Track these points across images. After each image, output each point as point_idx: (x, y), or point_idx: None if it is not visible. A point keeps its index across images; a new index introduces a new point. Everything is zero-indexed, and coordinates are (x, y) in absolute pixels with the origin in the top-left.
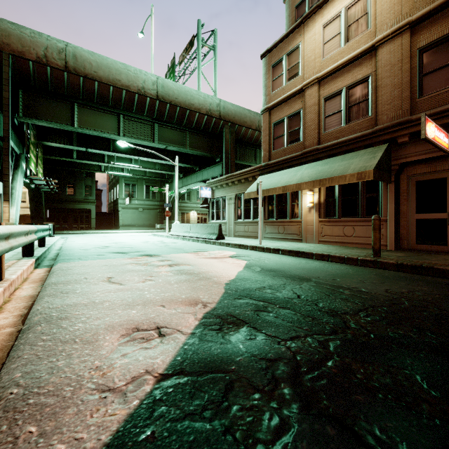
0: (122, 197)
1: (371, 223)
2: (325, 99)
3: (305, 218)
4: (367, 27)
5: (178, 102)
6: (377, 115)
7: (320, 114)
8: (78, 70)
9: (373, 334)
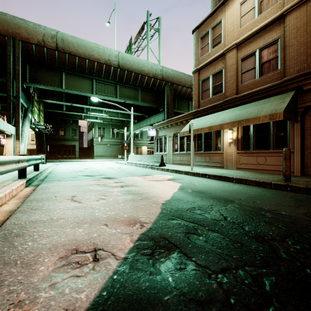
0: (96, 137)
1: (280, 154)
2: (242, 60)
3: (226, 150)
4: None
5: (133, 69)
6: (285, 69)
7: (238, 71)
8: (65, 49)
9: (309, 269)
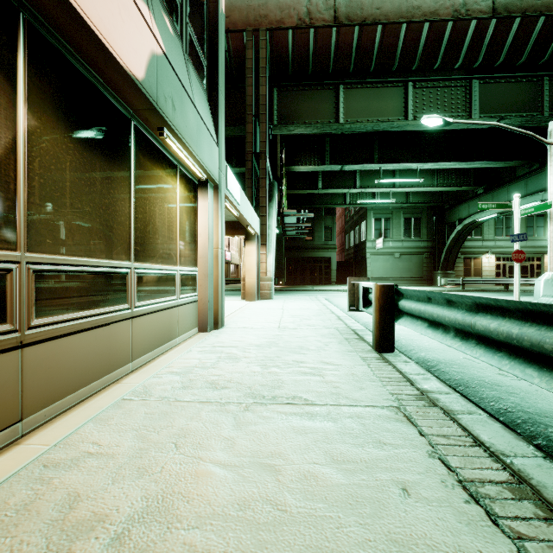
0: (370, 238)
1: None
2: None
3: None
4: None
5: (542, 7)
6: None
7: None
8: (352, 16)
9: None
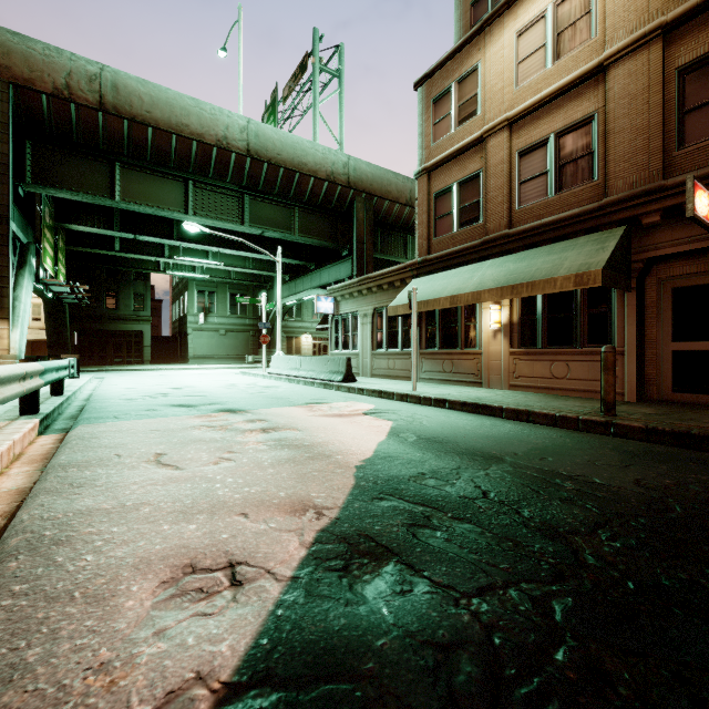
0: (193, 312)
1: (597, 357)
2: (521, 154)
3: (487, 348)
4: (591, 33)
5: (282, 161)
6: (606, 179)
7: (511, 177)
8: (121, 109)
9: (632, 582)
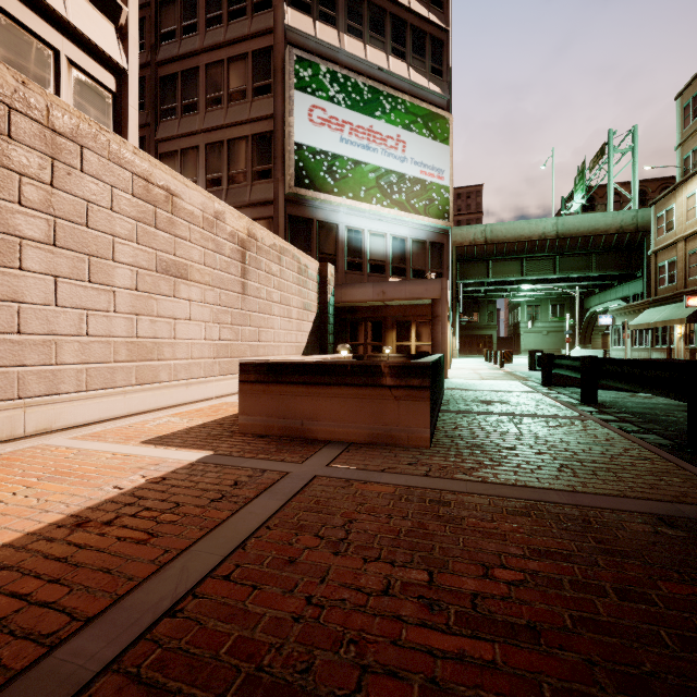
0: (523, 320)
1: None
2: (689, 254)
3: (676, 346)
4: None
5: (579, 233)
6: None
7: (686, 264)
8: (493, 240)
9: None
